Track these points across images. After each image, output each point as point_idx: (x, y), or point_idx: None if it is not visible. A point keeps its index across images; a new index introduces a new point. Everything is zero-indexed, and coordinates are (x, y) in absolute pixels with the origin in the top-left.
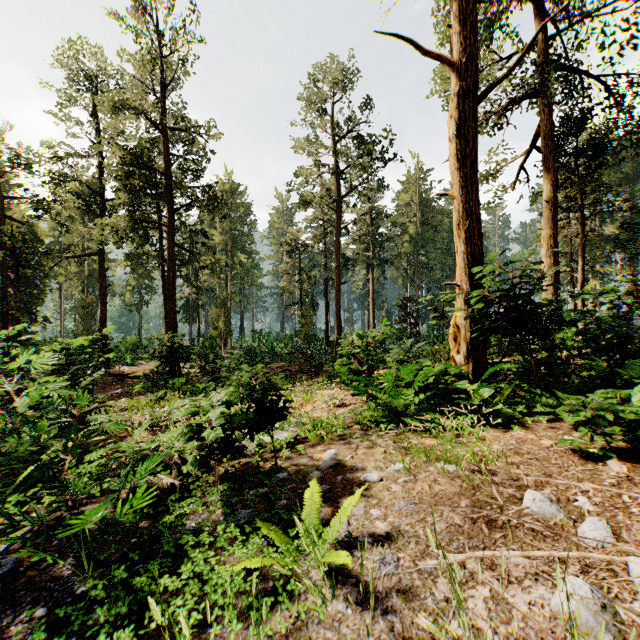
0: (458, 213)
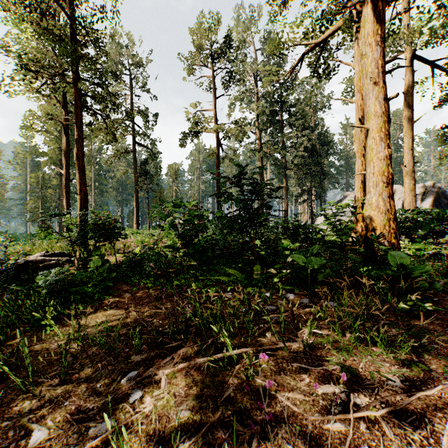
0: (65, 204)
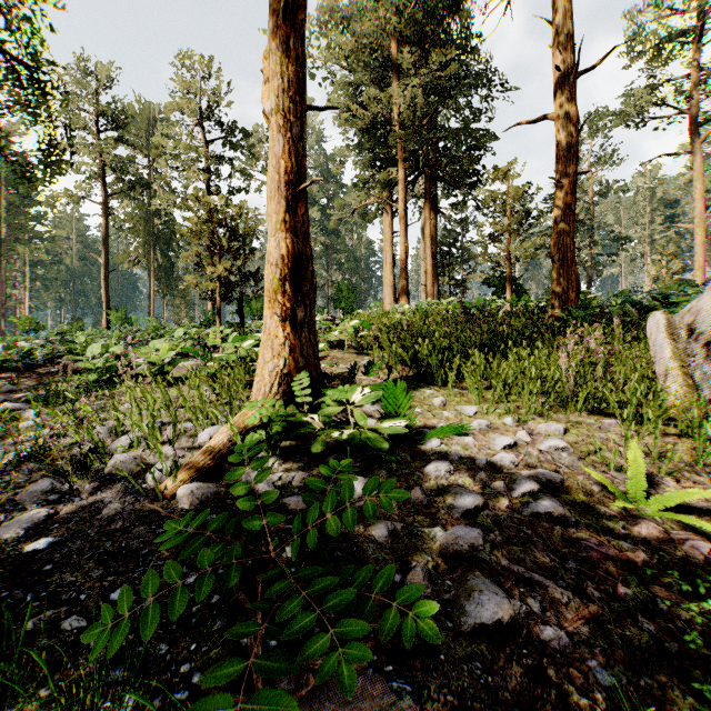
0: (104, 296)
